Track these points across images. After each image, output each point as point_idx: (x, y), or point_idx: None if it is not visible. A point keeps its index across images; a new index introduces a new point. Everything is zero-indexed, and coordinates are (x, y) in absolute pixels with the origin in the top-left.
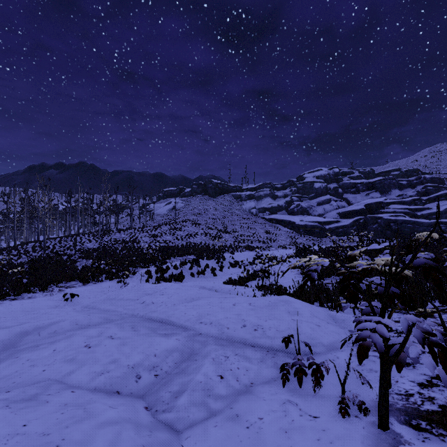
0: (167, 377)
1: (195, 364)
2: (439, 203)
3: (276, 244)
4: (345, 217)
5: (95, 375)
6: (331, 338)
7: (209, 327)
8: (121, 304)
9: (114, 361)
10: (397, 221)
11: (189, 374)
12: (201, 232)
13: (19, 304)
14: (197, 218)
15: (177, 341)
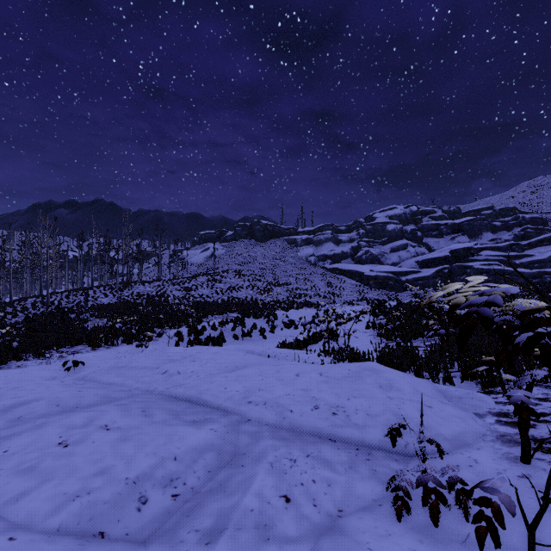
0: (193, 499)
1: (241, 474)
2: (542, 249)
3: (340, 299)
4: (425, 266)
5: (63, 500)
6: (454, 427)
7: (262, 409)
8: (133, 375)
9: (104, 471)
10: (491, 270)
11: (231, 494)
12: (246, 284)
13: (2, 375)
14: (241, 268)
15: (211, 433)
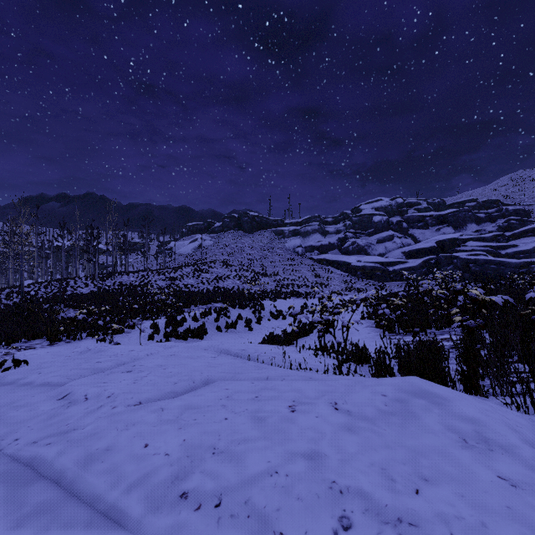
0: None
1: None
2: (526, 240)
3: (328, 289)
4: (412, 257)
5: None
6: None
7: (207, 526)
8: (6, 403)
9: None
10: (478, 261)
11: None
12: (233, 274)
13: None
14: (229, 259)
15: None
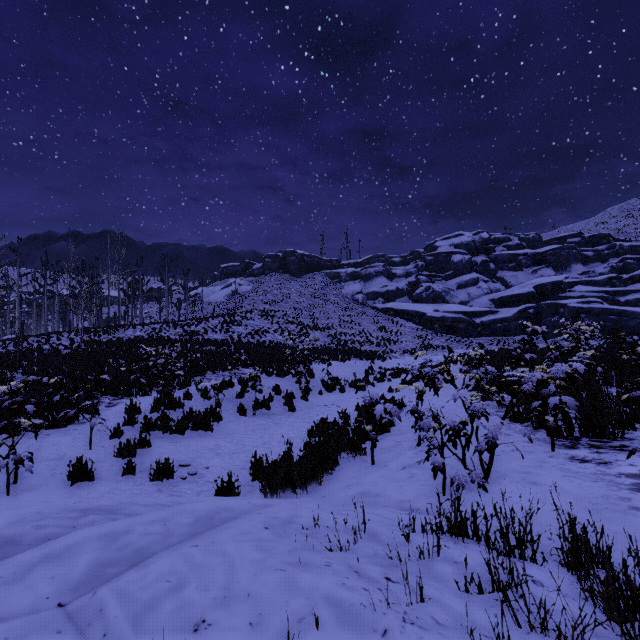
0: None
1: None
2: None
3: (398, 347)
4: (503, 306)
5: None
6: None
7: None
8: None
9: None
10: (592, 310)
11: None
12: (275, 327)
13: None
14: (270, 308)
15: None
